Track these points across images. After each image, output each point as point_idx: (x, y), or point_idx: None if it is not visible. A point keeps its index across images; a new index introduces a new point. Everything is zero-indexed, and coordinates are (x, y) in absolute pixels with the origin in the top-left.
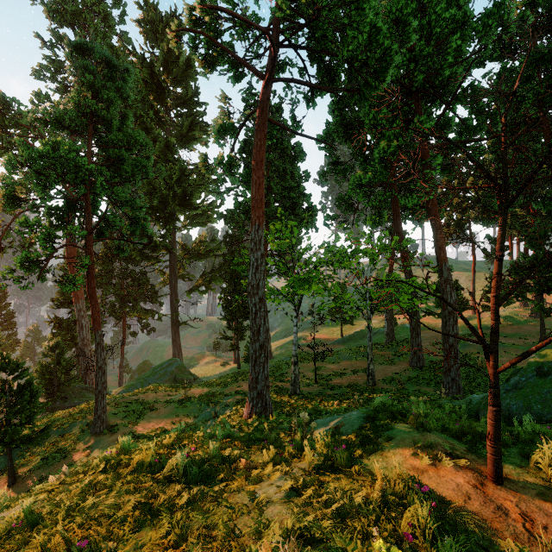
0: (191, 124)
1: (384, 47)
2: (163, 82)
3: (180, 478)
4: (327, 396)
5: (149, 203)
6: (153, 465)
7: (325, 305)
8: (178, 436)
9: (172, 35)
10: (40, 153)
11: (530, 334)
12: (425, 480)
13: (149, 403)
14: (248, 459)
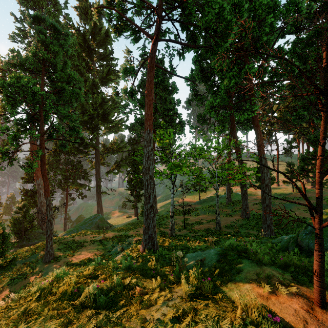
0: (108, 71)
1: (227, 20)
2: (91, 45)
3: (92, 305)
4: (192, 237)
5: (82, 118)
6: (73, 294)
7: (190, 181)
8: (95, 269)
9: (95, 12)
10: (8, 83)
11: (312, 198)
12: (271, 307)
13: (81, 242)
14: (142, 286)
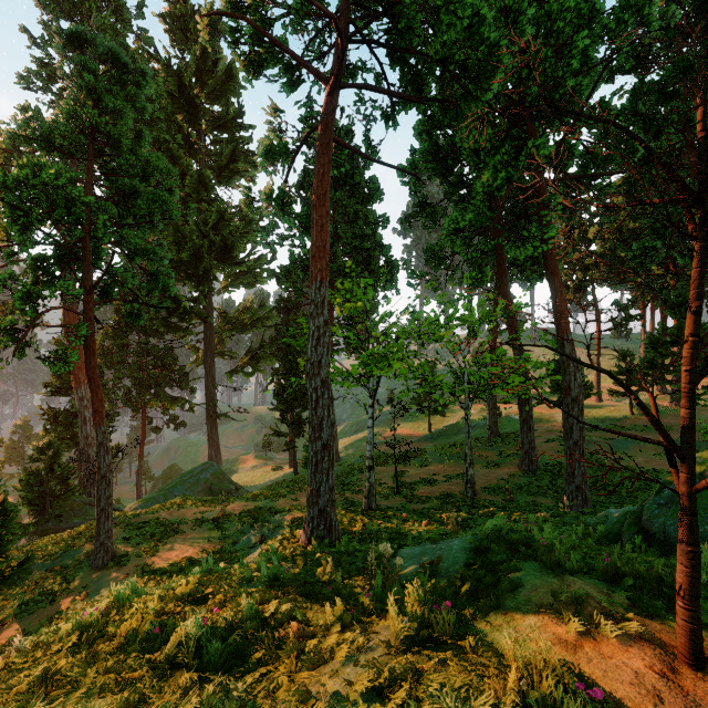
0: (232, 153)
1: (490, 42)
2: (195, 97)
3: (191, 662)
4: (413, 512)
5: (177, 256)
6: (151, 637)
7: (410, 391)
8: (201, 582)
9: (203, 24)
10: (14, 178)
11: (672, 427)
12: (583, 665)
13: (173, 523)
14: (303, 619)
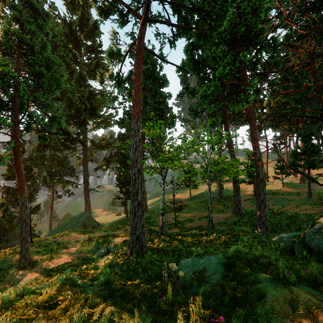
0: (96, 63)
1: None
2: (78, 36)
3: None
4: (184, 236)
5: (69, 112)
6: None
7: (182, 176)
8: (59, 289)
9: None
10: None
11: (302, 193)
12: None
13: (63, 243)
14: (118, 321)
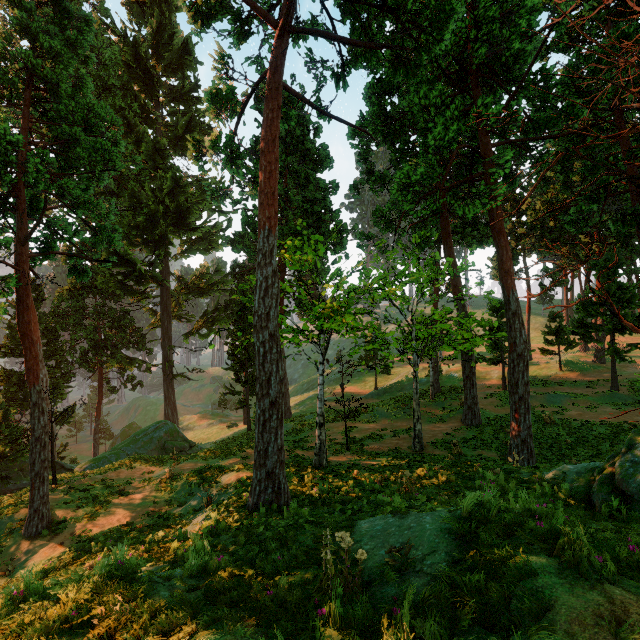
0: (188, 123)
1: None
2: (151, 67)
3: None
4: (364, 468)
5: (133, 221)
6: None
7: (360, 347)
8: (96, 588)
9: None
10: None
11: (598, 382)
12: None
13: (119, 484)
14: None
